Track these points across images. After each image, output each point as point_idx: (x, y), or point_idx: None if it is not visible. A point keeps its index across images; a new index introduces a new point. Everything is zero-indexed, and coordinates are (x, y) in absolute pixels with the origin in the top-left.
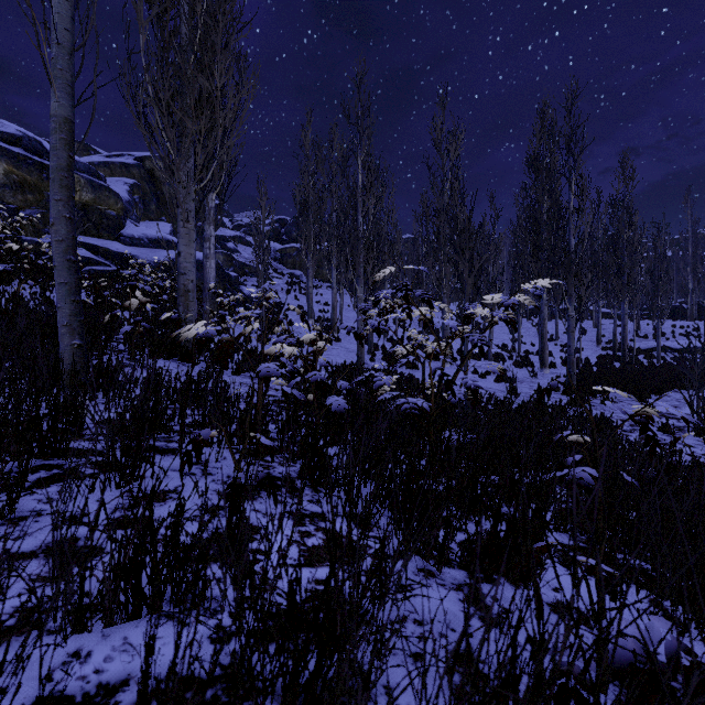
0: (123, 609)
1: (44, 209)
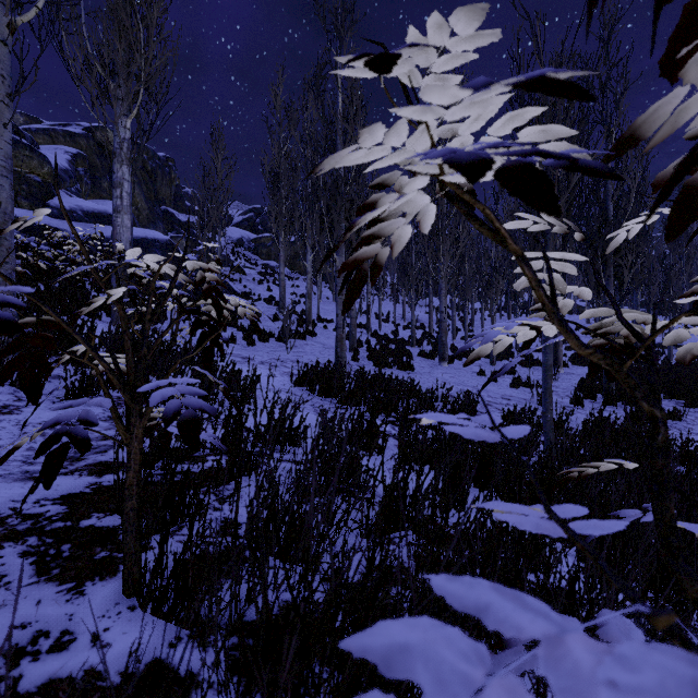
0: None
1: None
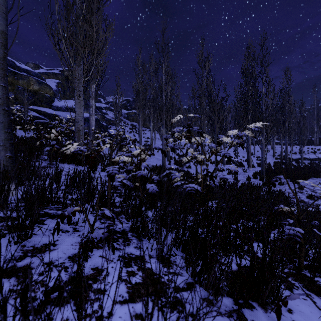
0: None
1: (15, 93)
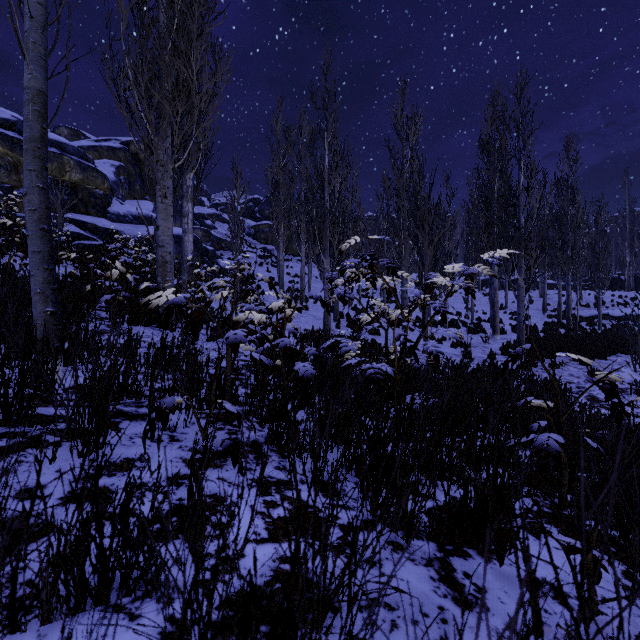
0: (65, 603)
1: None
